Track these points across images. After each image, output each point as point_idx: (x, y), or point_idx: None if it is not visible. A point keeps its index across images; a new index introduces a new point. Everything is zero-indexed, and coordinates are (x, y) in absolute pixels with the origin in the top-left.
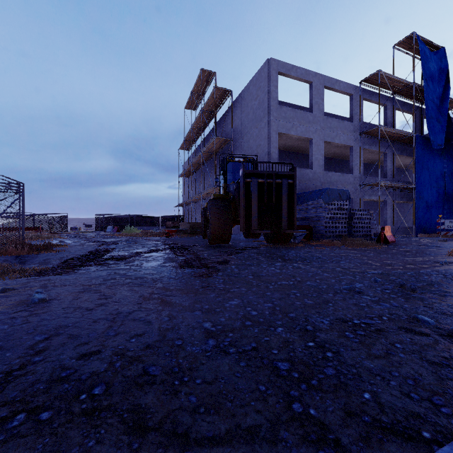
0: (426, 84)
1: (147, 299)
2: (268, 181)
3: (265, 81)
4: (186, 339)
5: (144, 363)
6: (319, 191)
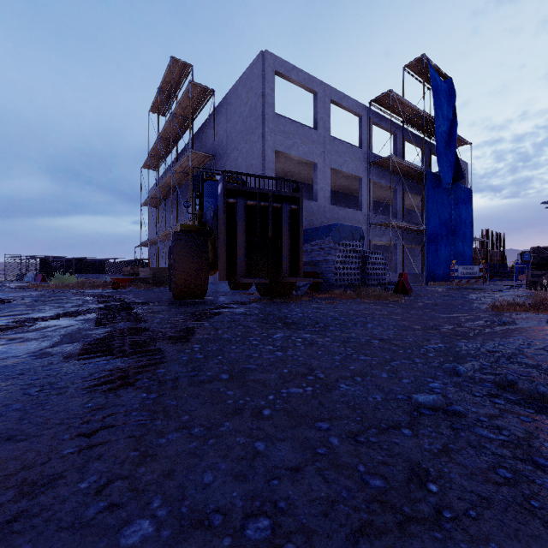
0: (436, 115)
1: None
2: (262, 204)
3: (258, 79)
4: None
5: None
6: (328, 227)
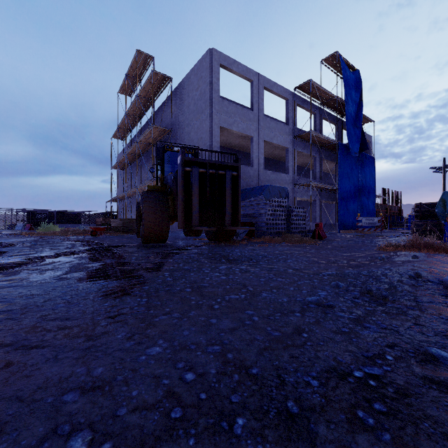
0: (346, 99)
1: None
2: (211, 172)
3: (206, 71)
4: None
5: None
6: (261, 187)
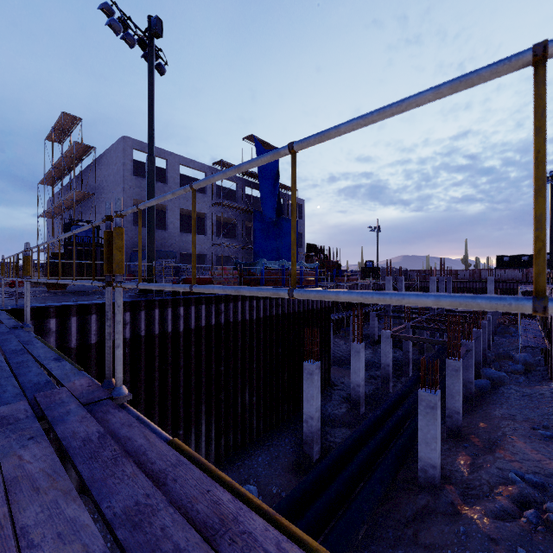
0: (261, 174)
1: None
2: (86, 249)
3: (121, 153)
4: None
5: None
6: None
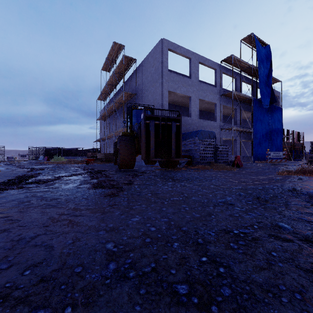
0: (259, 66)
1: (55, 220)
2: (162, 123)
3: (159, 54)
4: (87, 264)
5: (31, 306)
6: (196, 132)
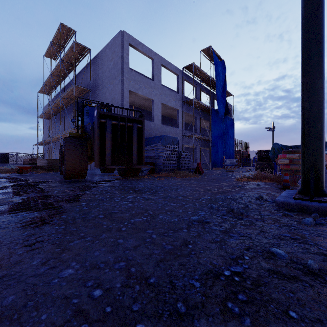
0: (216, 79)
1: None
2: (121, 123)
3: (118, 47)
4: None
5: None
6: (159, 137)
